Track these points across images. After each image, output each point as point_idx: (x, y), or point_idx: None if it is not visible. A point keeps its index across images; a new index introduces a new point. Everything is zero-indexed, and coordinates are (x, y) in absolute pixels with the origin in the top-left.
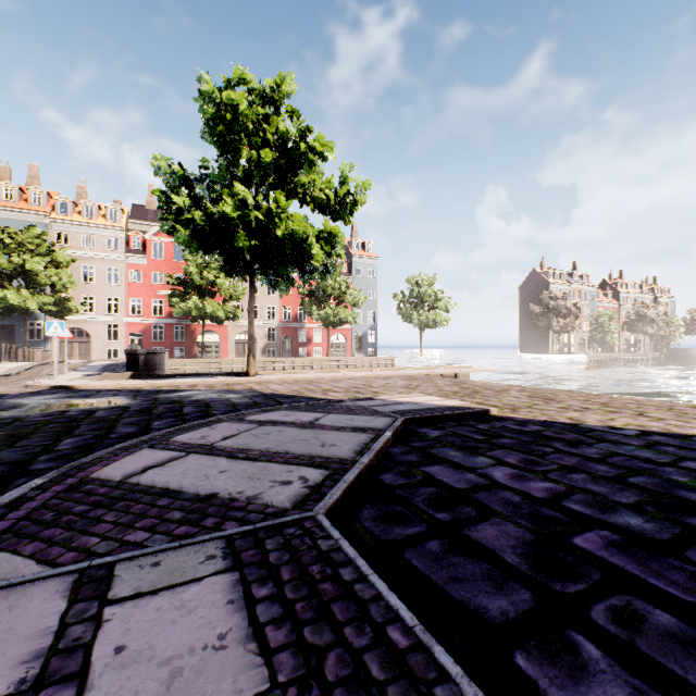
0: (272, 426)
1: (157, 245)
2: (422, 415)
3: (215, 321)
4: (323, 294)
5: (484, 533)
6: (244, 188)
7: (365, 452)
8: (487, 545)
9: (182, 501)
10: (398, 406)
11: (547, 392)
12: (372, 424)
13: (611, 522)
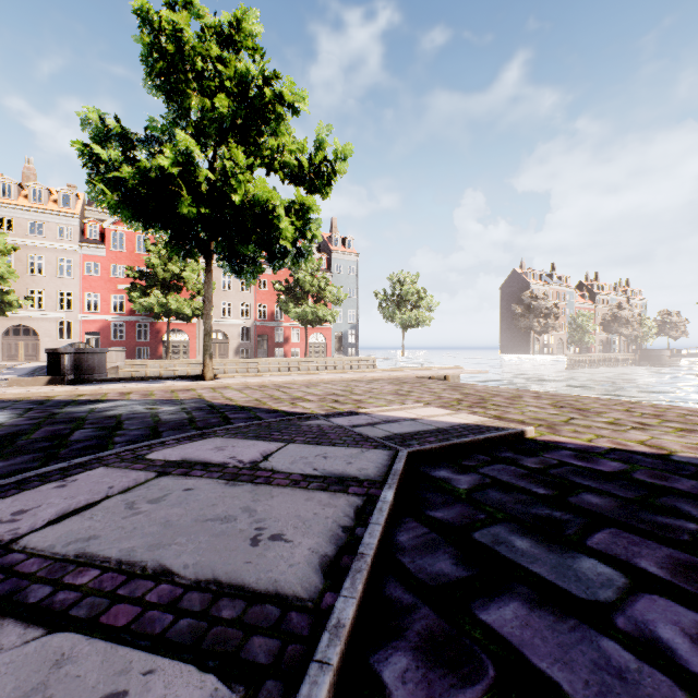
0: (179, 477)
1: (117, 235)
2: (434, 445)
3: (182, 318)
4: (301, 290)
5: None
6: (188, 138)
7: (346, 568)
8: None
9: None
10: (393, 425)
11: (569, 398)
12: (357, 467)
13: None
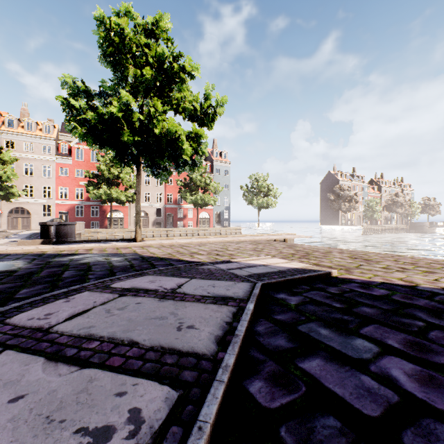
0: (132, 297)
1: (79, 150)
2: (277, 280)
3: (120, 203)
4: (194, 185)
5: None
6: (128, 94)
7: (229, 341)
8: None
9: None
10: (253, 269)
11: (360, 253)
12: (232, 292)
13: None
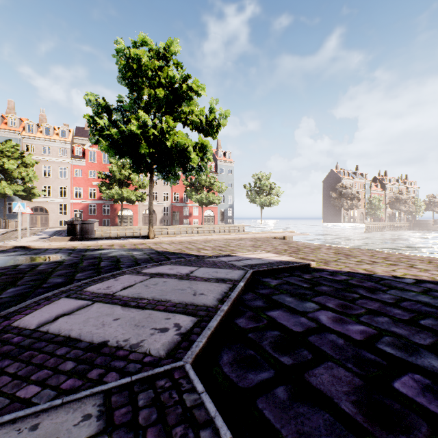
0: (159, 278)
1: (92, 153)
2: (265, 268)
3: (130, 202)
4: (199, 185)
5: (321, 378)
6: (145, 114)
7: (225, 300)
8: (325, 391)
9: (77, 350)
10: (248, 261)
11: (345, 249)
12: (230, 276)
13: (419, 365)
